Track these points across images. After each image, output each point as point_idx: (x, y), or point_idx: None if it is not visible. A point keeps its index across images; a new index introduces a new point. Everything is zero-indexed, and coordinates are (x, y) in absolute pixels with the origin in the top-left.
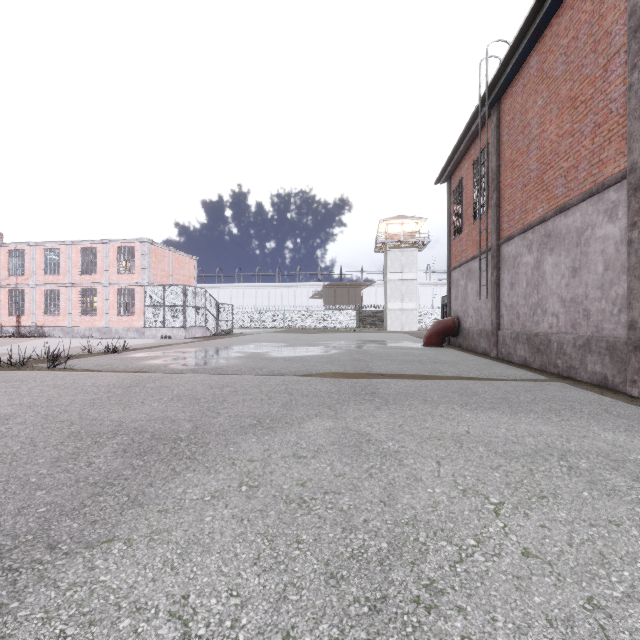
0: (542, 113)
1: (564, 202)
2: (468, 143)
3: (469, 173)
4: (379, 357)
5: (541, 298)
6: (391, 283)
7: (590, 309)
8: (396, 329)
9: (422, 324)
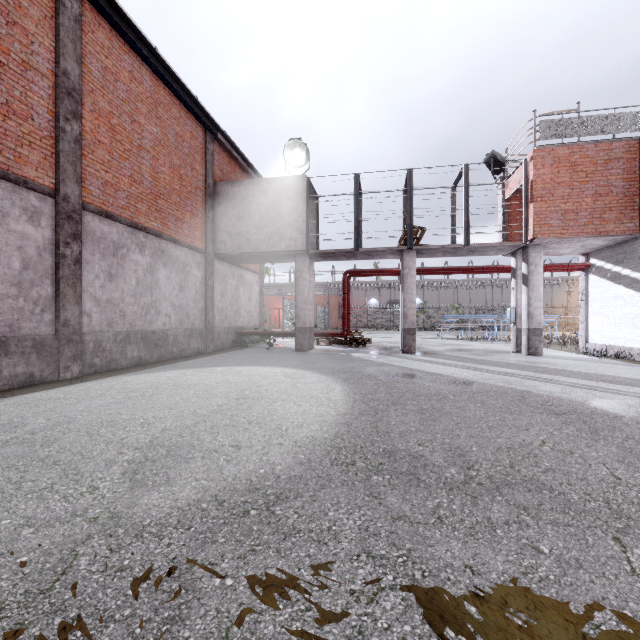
0: None
1: None
2: None
3: None
4: None
5: None
6: None
7: None
8: None
9: None
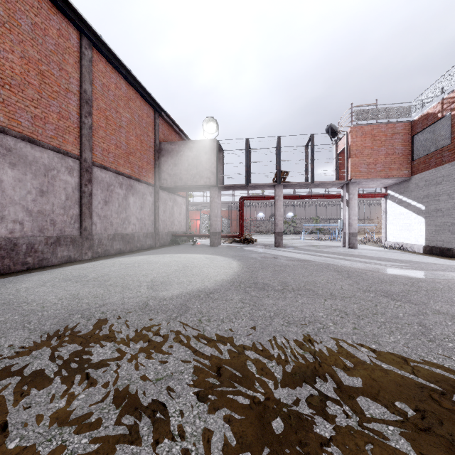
0: None
1: None
2: None
3: None
4: None
5: None
6: None
7: None
8: None
9: None
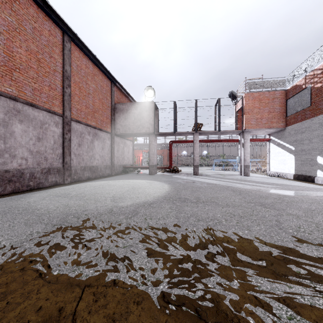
0: None
1: None
2: None
3: None
4: None
5: None
6: None
7: None
8: None
9: None
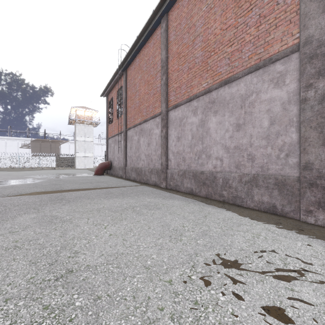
0: (140, 82)
1: (146, 118)
2: (115, 82)
3: (115, 96)
4: (68, 182)
5: (139, 154)
6: (78, 142)
7: (152, 158)
8: (81, 167)
9: (96, 164)
